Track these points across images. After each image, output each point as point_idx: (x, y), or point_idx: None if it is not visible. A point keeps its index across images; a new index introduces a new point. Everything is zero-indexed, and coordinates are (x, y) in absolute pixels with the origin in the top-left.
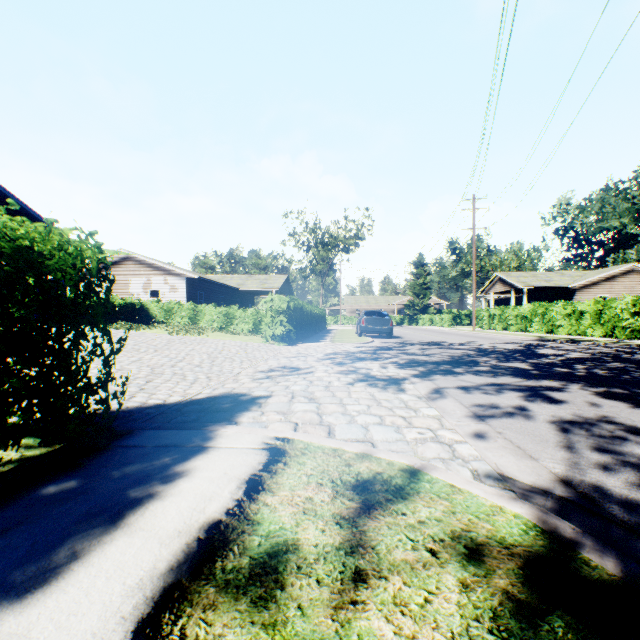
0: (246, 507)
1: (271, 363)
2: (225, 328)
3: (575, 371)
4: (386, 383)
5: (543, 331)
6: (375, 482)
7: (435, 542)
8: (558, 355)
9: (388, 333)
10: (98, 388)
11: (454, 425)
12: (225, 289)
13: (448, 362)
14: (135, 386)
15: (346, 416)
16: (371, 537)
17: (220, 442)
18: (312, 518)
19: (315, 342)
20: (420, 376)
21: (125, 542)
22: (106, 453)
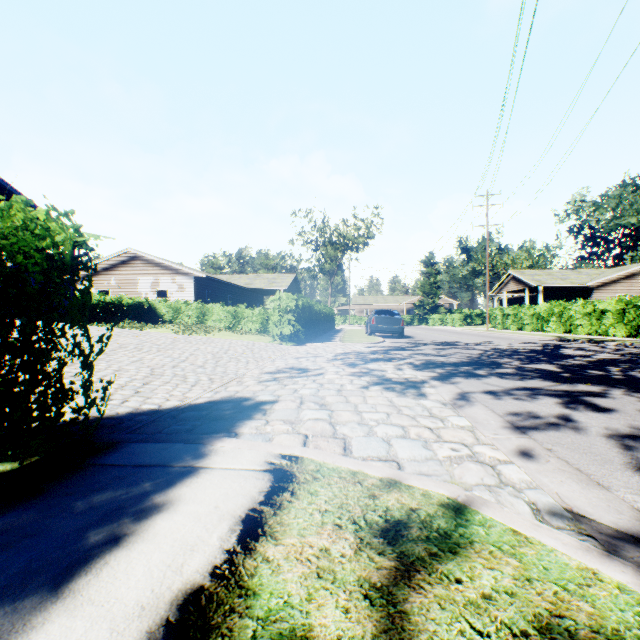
0: (239, 564)
1: (278, 364)
2: (233, 328)
3: (611, 374)
4: (404, 387)
5: (561, 331)
6: (410, 524)
7: (516, 638)
8: (585, 356)
9: (399, 333)
10: (73, 394)
11: (492, 439)
12: (233, 288)
13: (467, 363)
14: (130, 389)
15: (363, 426)
16: (418, 626)
17: (214, 461)
18: (330, 586)
19: (324, 342)
20: (440, 379)
21: (61, 627)
22: (76, 474)
